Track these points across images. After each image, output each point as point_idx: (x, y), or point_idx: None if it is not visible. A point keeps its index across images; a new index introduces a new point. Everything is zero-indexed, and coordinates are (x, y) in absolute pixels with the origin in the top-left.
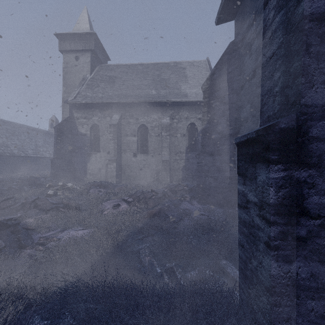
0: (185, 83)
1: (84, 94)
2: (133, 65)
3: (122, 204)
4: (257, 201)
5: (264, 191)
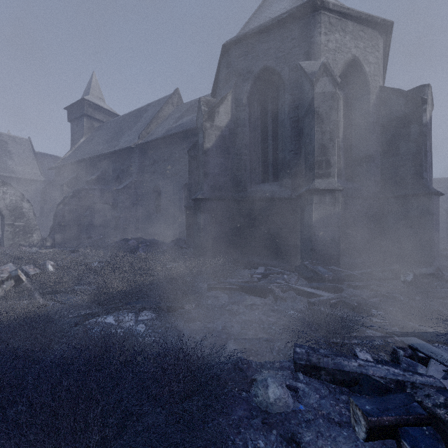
0: (11, 159)
1: None
2: None
3: None
4: None
5: None
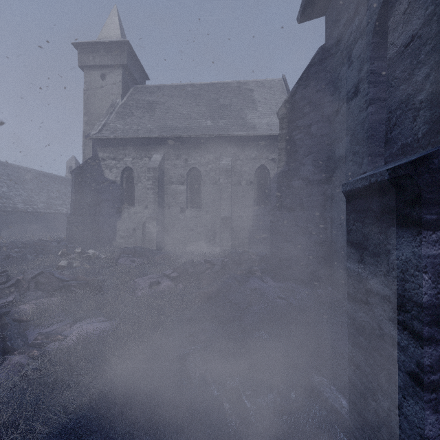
0: (253, 110)
1: (113, 125)
2: (180, 86)
3: (162, 281)
4: (391, 295)
5: (408, 279)
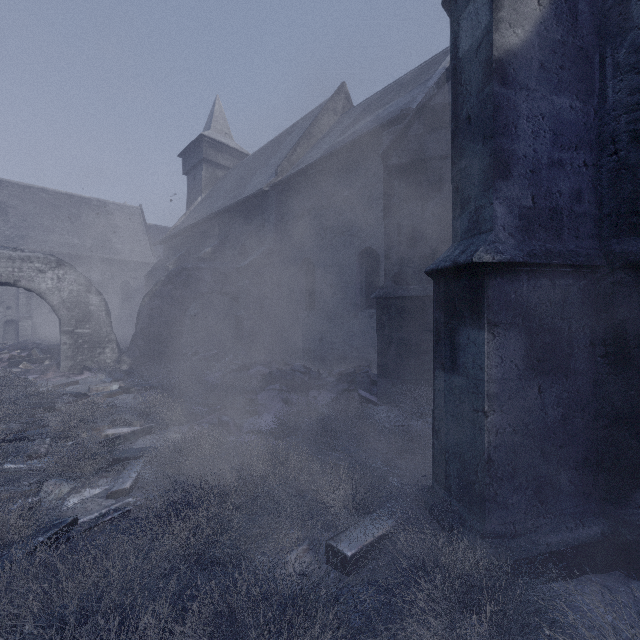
0: (116, 235)
1: None
2: (30, 188)
3: None
4: None
5: None
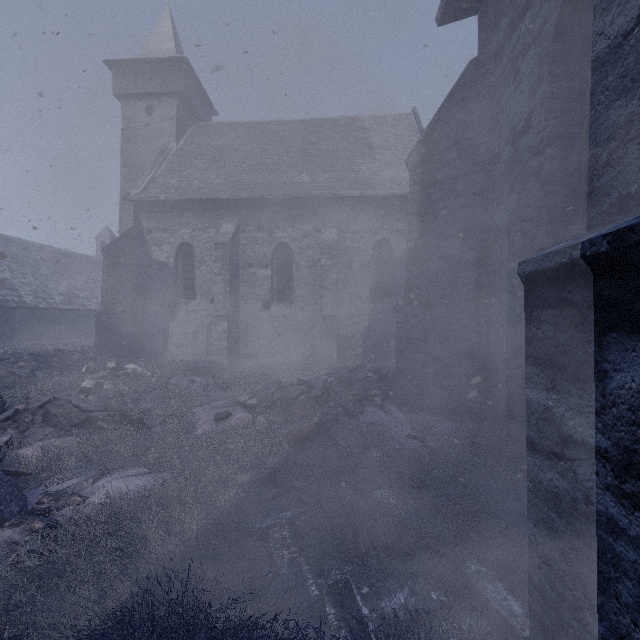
0: (369, 158)
1: (164, 181)
2: (263, 123)
3: (235, 412)
4: (610, 448)
5: None
